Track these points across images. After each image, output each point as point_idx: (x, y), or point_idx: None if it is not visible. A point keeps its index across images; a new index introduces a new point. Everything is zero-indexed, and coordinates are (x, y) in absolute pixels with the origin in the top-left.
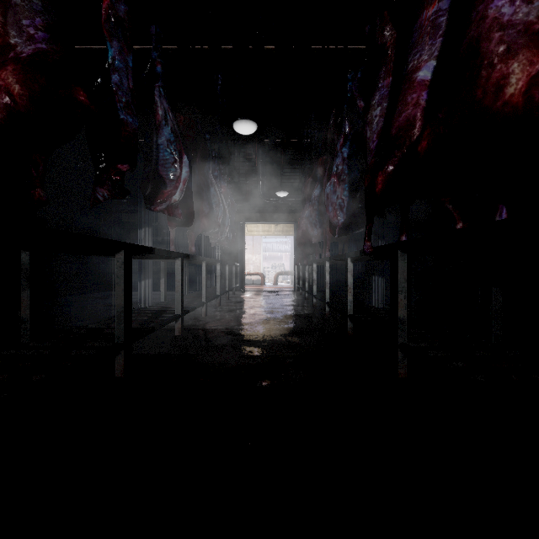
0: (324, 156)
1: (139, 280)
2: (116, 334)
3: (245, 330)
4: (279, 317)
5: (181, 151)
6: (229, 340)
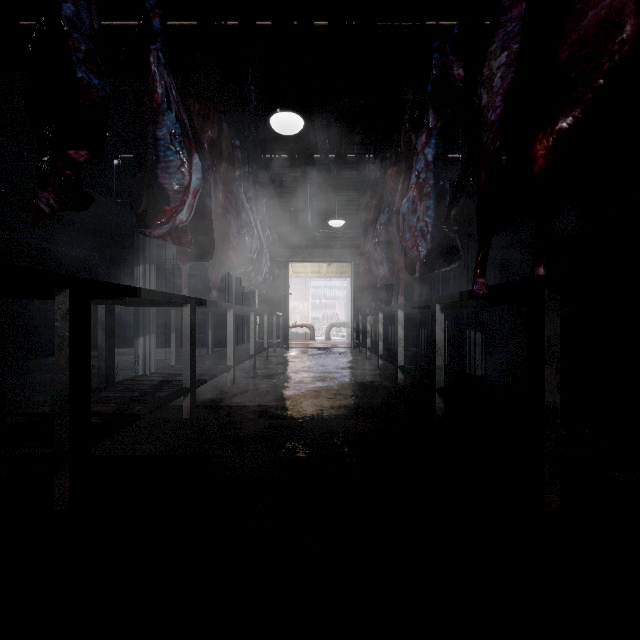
0: (395, 166)
1: (136, 335)
2: (56, 435)
3: (285, 409)
4: (333, 386)
5: (191, 146)
6: (260, 428)
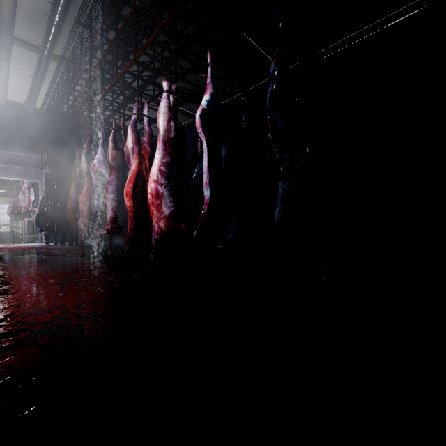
0: None
1: None
2: None
3: None
4: None
5: None
6: None
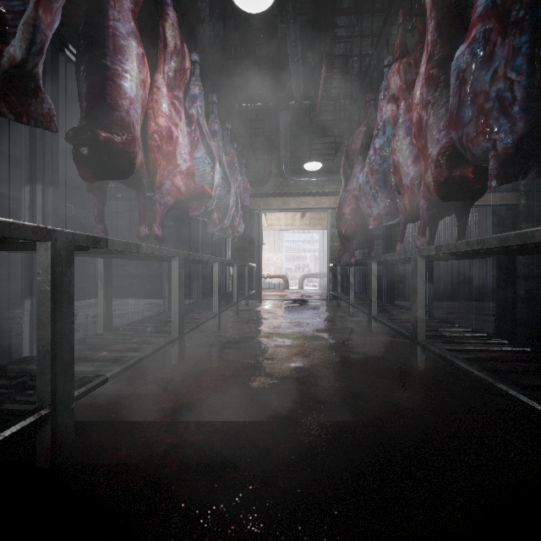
0: (403, 59)
1: (22, 296)
2: None
3: (242, 440)
4: (320, 368)
5: None
6: None
